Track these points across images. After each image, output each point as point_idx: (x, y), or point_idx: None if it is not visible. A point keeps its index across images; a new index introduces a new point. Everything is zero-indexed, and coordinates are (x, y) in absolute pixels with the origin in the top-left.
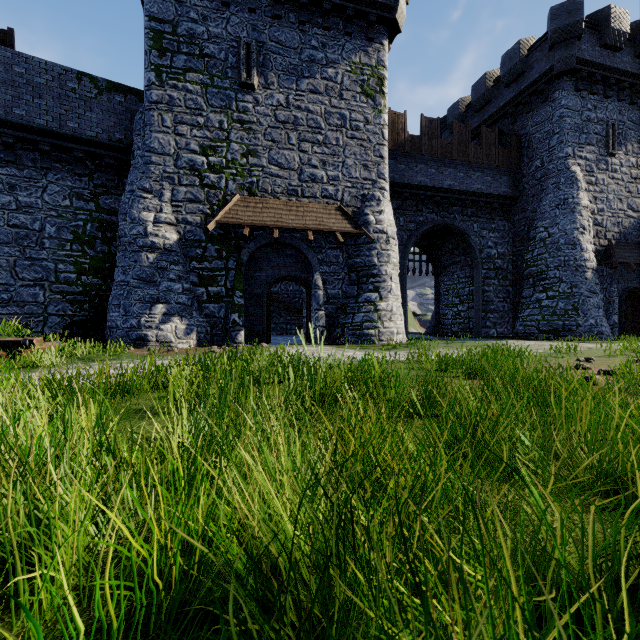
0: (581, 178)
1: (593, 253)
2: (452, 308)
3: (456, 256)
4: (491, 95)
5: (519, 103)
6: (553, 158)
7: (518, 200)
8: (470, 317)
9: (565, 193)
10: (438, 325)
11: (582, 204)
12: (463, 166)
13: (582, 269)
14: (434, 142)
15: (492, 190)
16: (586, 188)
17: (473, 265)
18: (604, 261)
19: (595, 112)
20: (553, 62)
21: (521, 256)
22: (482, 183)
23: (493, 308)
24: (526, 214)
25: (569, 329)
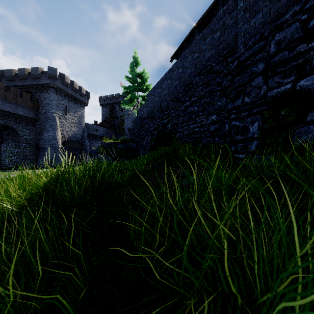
0: (58, 120)
1: (61, 143)
2: (8, 157)
3: (11, 136)
4: (27, 77)
5: (38, 87)
6: (49, 111)
7: (38, 120)
8: (18, 161)
9: (53, 124)
10: (0, 165)
11: (58, 128)
12: (15, 104)
13: (57, 147)
14: (1, 92)
15: (28, 115)
16: (59, 123)
17: (19, 142)
18: (64, 145)
19: (62, 101)
20: (49, 82)
21: (39, 140)
22: (23, 112)
23: (28, 158)
24: (41, 126)
25: (54, 165)
